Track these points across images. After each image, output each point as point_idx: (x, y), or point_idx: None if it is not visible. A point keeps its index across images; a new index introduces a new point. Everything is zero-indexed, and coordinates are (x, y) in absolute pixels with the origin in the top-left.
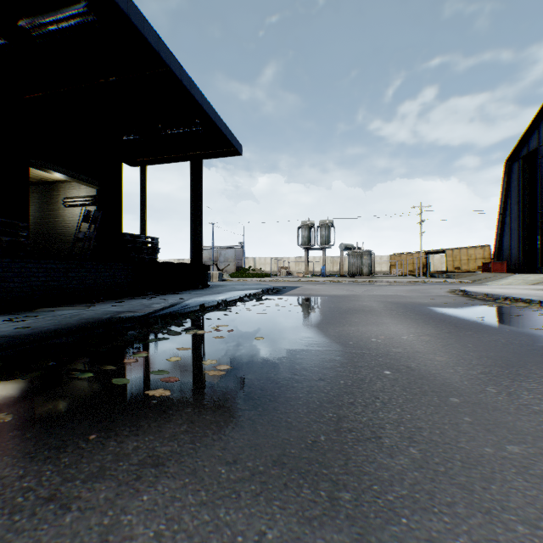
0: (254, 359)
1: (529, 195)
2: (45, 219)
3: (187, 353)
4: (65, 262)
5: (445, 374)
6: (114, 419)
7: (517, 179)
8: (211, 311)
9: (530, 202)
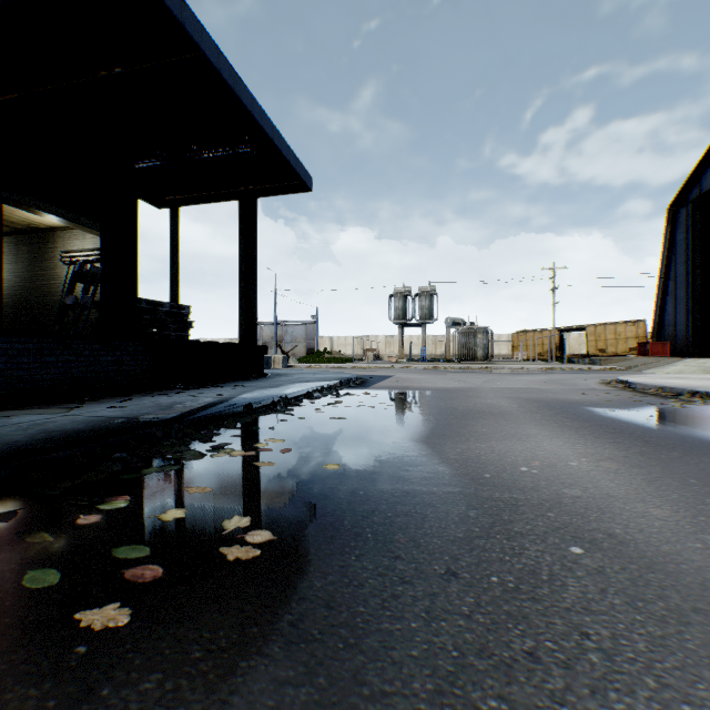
0: (321, 514)
1: (701, 252)
2: (36, 281)
3: (200, 499)
4: (39, 340)
5: (690, 555)
6: None
7: (684, 230)
8: (262, 415)
9: (703, 261)
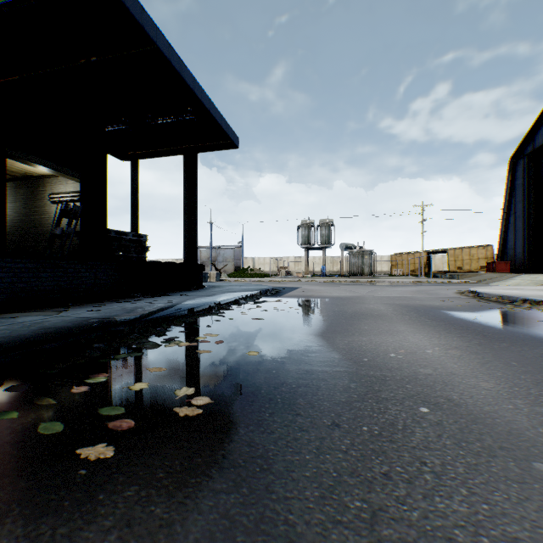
0: (244, 386)
1: (534, 193)
2: (31, 216)
3: (158, 376)
4: (36, 261)
5: (504, 413)
6: (1, 516)
7: (522, 177)
8: (201, 316)
9: (536, 200)
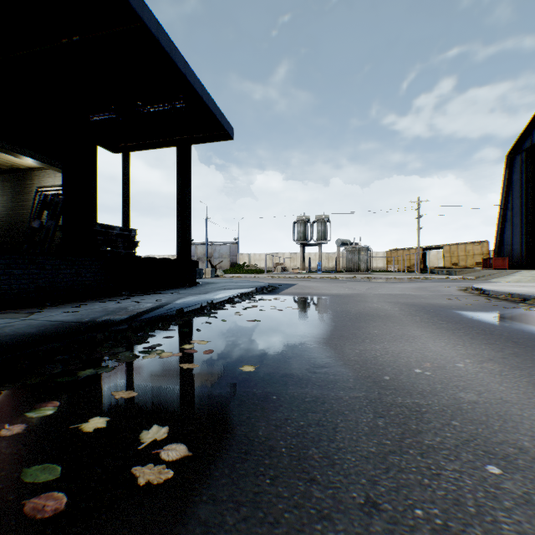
0: (236, 422)
1: (532, 189)
2: (18, 210)
3: (125, 405)
4: (7, 257)
5: None
6: None
7: (519, 172)
8: (192, 318)
9: (534, 196)
